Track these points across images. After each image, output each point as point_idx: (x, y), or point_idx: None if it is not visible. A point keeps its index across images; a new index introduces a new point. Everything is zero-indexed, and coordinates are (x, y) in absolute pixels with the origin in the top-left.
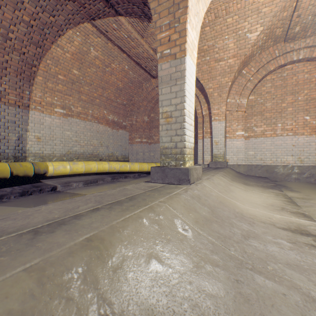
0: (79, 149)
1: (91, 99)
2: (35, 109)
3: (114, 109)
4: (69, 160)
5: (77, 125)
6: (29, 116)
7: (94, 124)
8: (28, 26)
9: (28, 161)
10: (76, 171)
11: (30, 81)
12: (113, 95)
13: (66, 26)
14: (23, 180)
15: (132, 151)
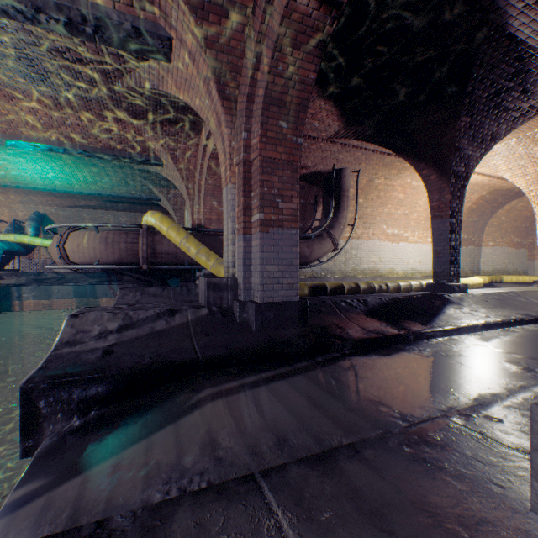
0: (497, 267)
1: (505, 231)
2: (482, 246)
3: (517, 233)
4: (493, 274)
5: (497, 251)
6: (480, 250)
7: (505, 248)
8: (492, 207)
9: (479, 275)
10: (512, 281)
11: (482, 231)
12: (520, 223)
13: (511, 200)
14: (489, 284)
15: (531, 266)
